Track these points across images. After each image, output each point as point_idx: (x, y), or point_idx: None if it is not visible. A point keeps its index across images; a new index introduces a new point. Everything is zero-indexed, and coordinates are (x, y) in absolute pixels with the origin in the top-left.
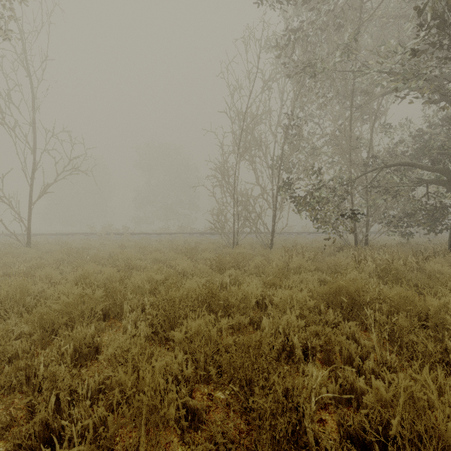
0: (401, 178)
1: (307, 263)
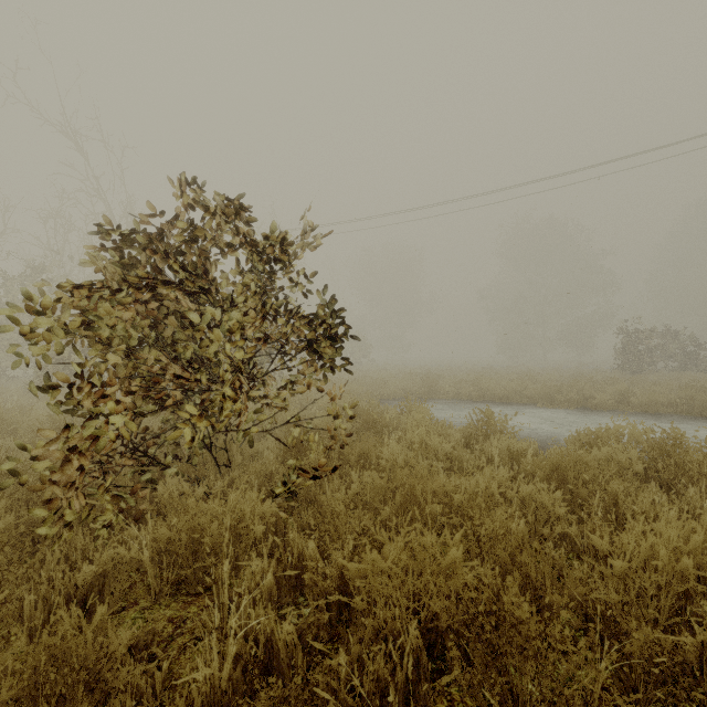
0: None
1: None
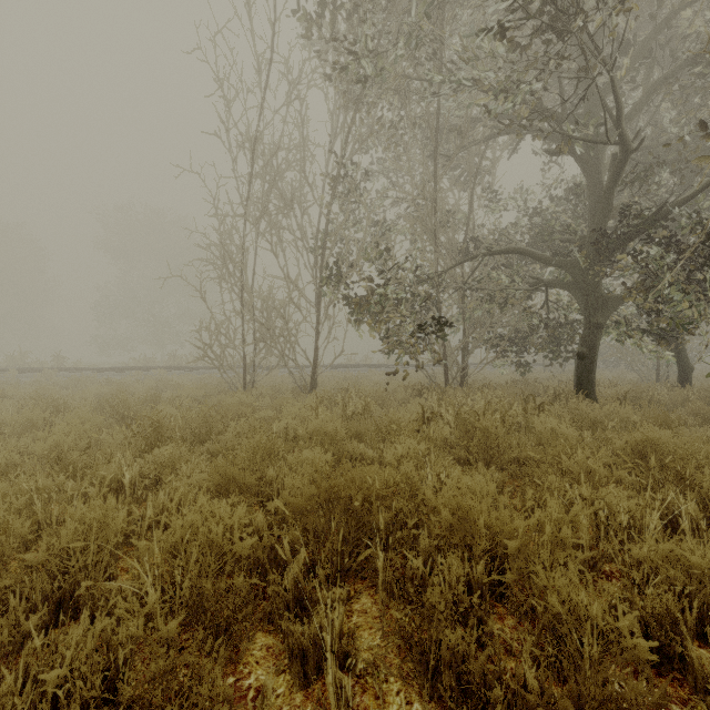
0: (512, 278)
1: (334, 425)
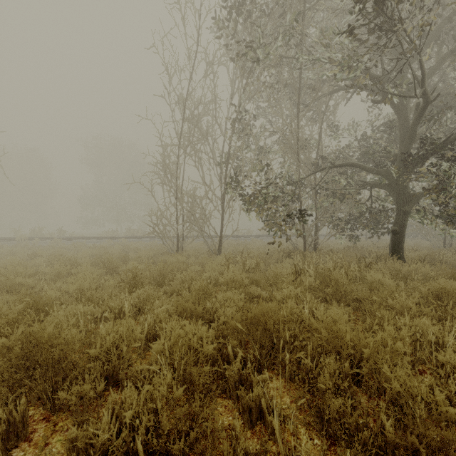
0: (347, 181)
1: (241, 276)
